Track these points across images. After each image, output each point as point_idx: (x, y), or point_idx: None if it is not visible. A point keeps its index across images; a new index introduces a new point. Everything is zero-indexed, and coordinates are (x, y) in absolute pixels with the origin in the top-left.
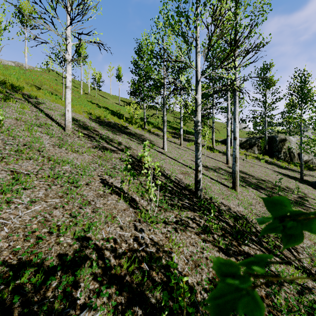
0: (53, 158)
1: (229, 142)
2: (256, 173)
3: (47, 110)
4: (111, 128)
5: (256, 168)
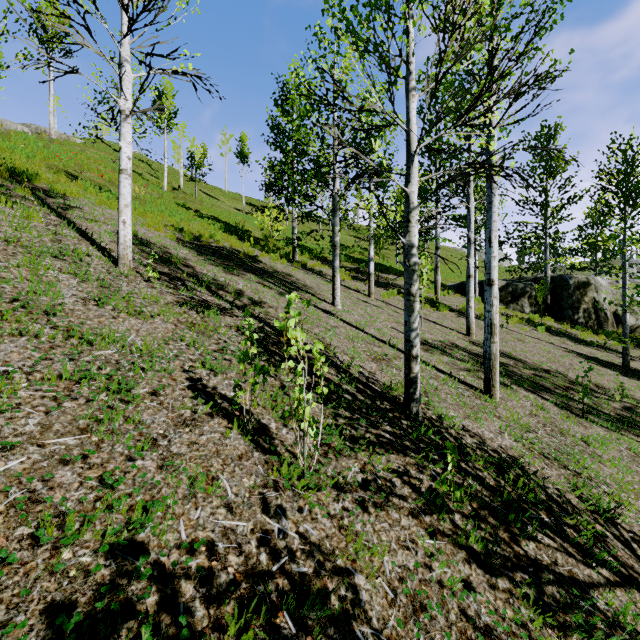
0: (80, 331)
1: (472, 289)
2: (529, 354)
3: (84, 222)
4: (222, 261)
5: (528, 344)
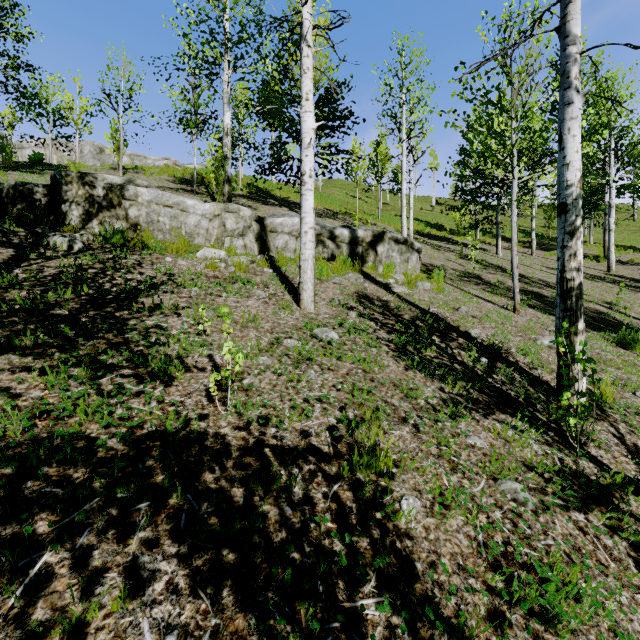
0: None
1: (612, 239)
2: None
3: (385, 228)
4: (435, 239)
5: None
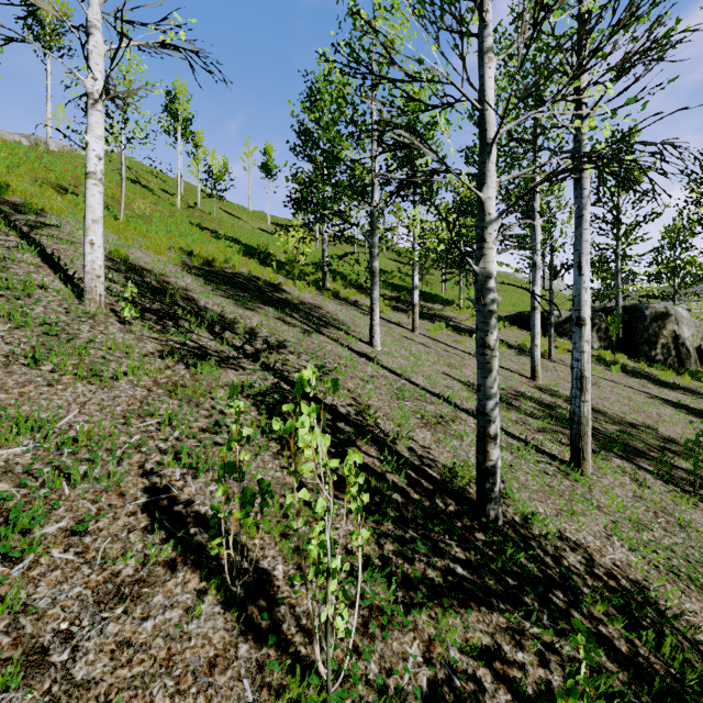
0: None
1: (538, 324)
2: (607, 402)
3: (56, 243)
4: (236, 291)
5: (604, 389)
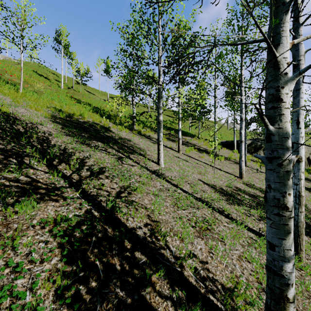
0: None
1: (243, 149)
2: None
3: None
4: (80, 132)
5: None
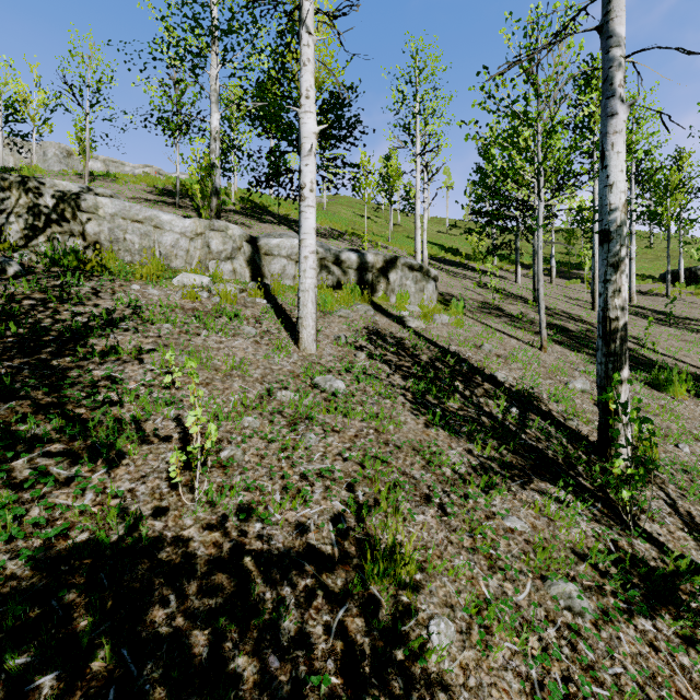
0: None
1: (633, 268)
2: (686, 313)
3: (397, 252)
4: (451, 265)
5: (696, 309)
